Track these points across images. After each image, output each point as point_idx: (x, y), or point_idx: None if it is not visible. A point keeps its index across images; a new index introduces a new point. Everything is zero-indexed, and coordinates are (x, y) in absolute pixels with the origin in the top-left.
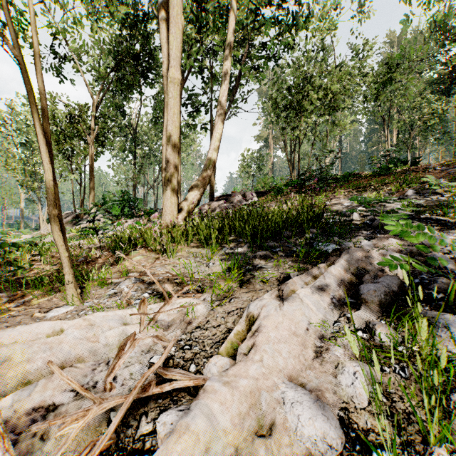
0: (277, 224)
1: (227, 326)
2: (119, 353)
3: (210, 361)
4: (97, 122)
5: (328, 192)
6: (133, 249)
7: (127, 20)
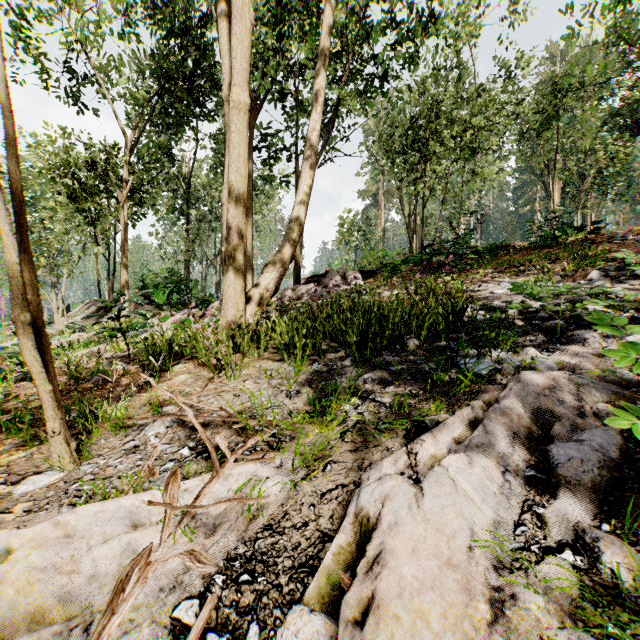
0: (397, 325)
1: (320, 527)
2: (113, 600)
3: (287, 624)
4: (132, 171)
5: (468, 273)
6: (177, 362)
7: (174, 23)
